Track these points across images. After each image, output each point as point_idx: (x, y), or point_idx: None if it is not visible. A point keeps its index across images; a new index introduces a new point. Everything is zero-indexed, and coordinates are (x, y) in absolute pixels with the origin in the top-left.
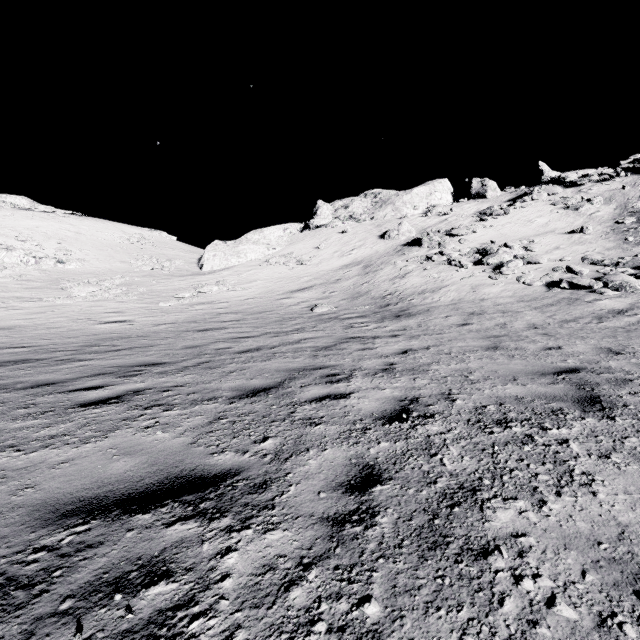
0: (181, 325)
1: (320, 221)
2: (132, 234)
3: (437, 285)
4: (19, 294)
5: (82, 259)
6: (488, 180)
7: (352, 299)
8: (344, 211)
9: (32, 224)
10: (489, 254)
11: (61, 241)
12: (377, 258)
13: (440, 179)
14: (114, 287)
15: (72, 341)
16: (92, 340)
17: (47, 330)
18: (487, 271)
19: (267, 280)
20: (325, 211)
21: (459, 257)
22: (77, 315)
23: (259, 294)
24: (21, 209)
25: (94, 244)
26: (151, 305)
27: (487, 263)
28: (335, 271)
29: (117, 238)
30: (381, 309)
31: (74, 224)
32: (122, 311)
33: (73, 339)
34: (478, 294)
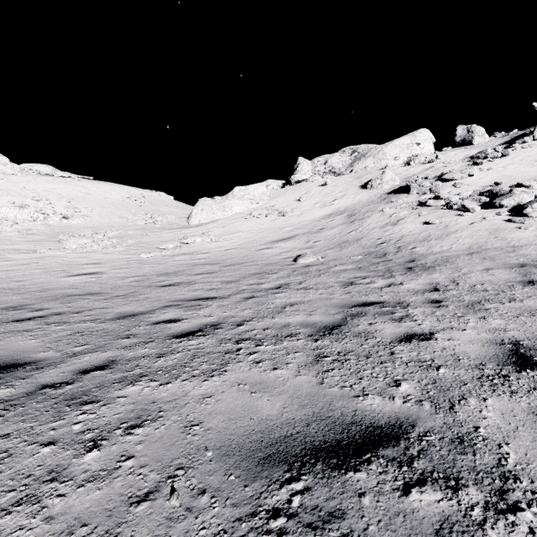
0: (149, 278)
1: (300, 176)
2: (134, 194)
3: (442, 231)
4: (18, 246)
5: (85, 215)
6: (475, 126)
7: (340, 248)
8: (323, 166)
9: (50, 187)
10: (499, 195)
11: (71, 200)
12: (361, 207)
13: (421, 130)
14: (106, 239)
15: (8, 299)
16: (31, 298)
17: (8, 283)
18: (503, 214)
19: (249, 231)
20: (305, 167)
21: (460, 200)
22: (56, 266)
23: (240, 244)
24: (44, 175)
25: (99, 202)
26: (133, 256)
27: (501, 205)
28: (317, 221)
29: (121, 197)
30: (379, 259)
31: (86, 186)
32: (102, 262)
33: (15, 296)
34: (503, 240)
